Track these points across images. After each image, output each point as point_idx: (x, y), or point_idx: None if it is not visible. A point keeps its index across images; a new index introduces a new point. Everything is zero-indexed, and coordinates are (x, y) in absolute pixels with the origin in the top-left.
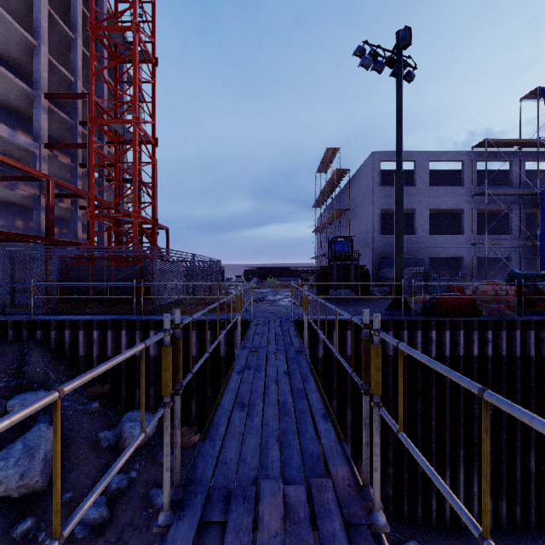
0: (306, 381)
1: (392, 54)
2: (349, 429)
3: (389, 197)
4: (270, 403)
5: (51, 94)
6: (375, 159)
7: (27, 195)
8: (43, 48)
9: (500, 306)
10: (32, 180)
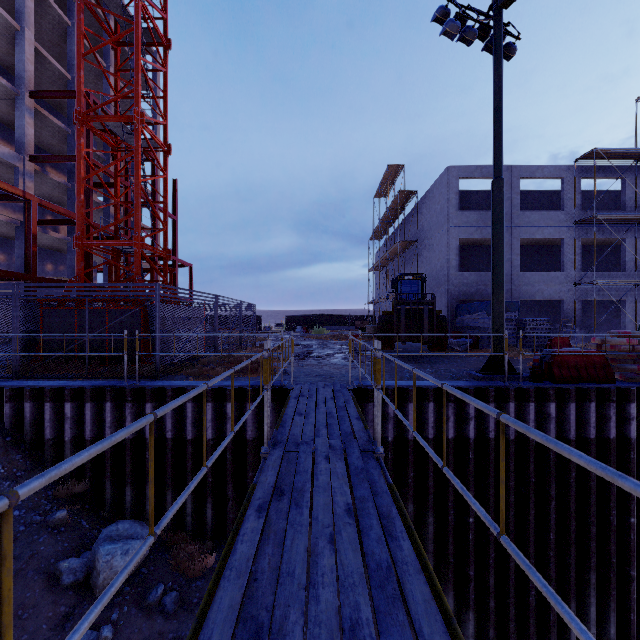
0: (391, 537)
1: (486, 18)
2: (431, 544)
3: (469, 223)
4: (320, 625)
5: (38, 93)
6: (451, 176)
7: (6, 221)
8: (27, 33)
9: None
10: (8, 199)
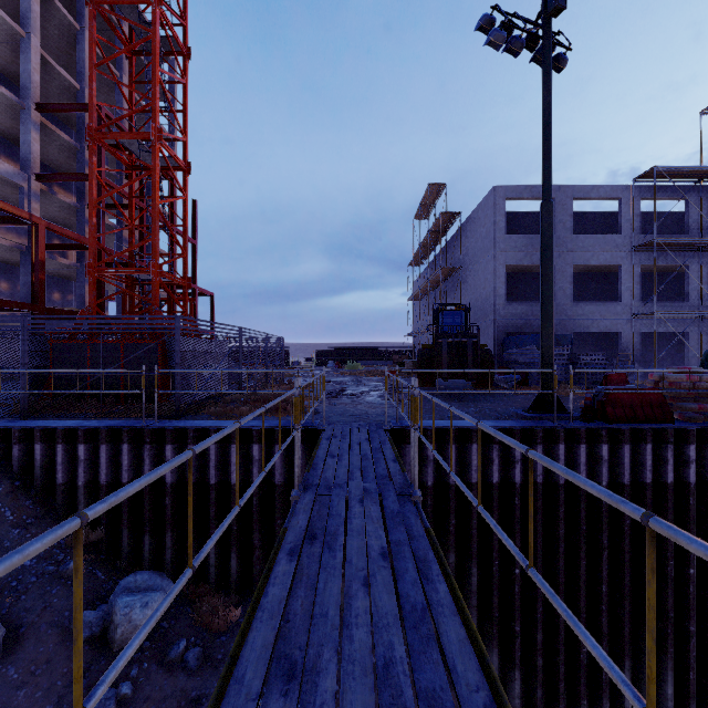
0: (427, 581)
1: (534, 27)
2: (474, 597)
3: (518, 249)
4: (354, 662)
5: (45, 105)
6: (497, 196)
7: (10, 245)
8: (33, 40)
9: (702, 405)
10: (13, 222)
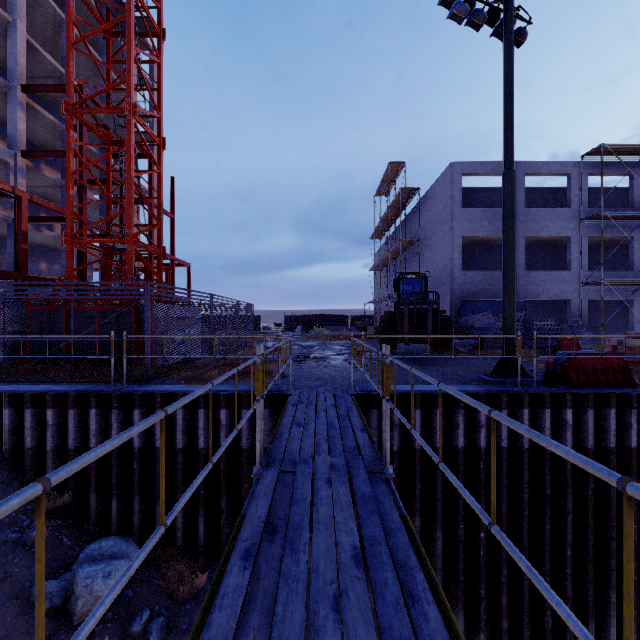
0: (412, 600)
1: (496, 1)
2: (440, 561)
3: (473, 221)
4: None
5: (30, 87)
6: (454, 172)
7: None
8: (19, 25)
9: None
10: None
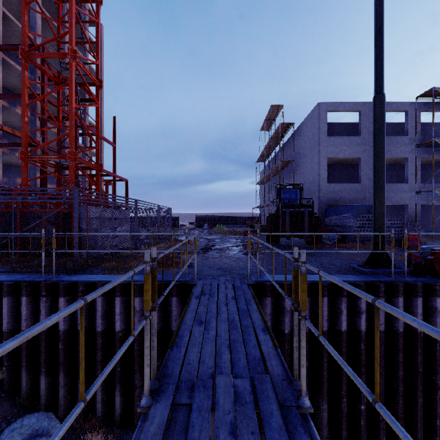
0: None
1: None
2: (325, 430)
3: (335, 146)
4: None
5: (5, 46)
6: (321, 110)
7: None
8: None
9: None
10: None
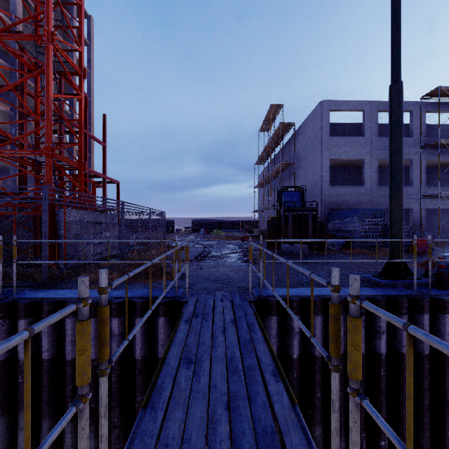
0: None
1: None
2: None
3: (338, 147)
4: None
5: None
6: (323, 108)
7: None
8: None
9: None
10: None
